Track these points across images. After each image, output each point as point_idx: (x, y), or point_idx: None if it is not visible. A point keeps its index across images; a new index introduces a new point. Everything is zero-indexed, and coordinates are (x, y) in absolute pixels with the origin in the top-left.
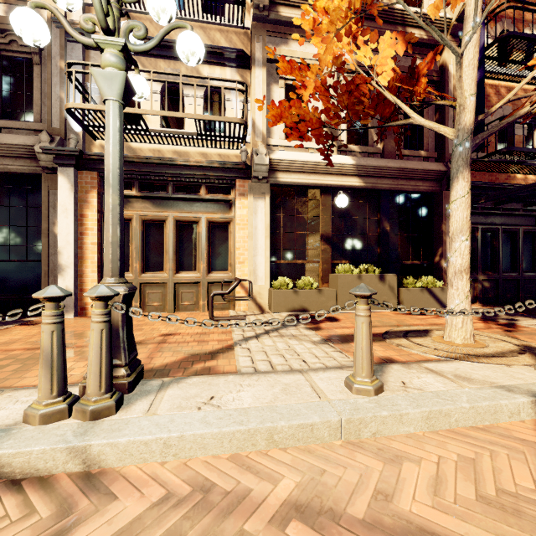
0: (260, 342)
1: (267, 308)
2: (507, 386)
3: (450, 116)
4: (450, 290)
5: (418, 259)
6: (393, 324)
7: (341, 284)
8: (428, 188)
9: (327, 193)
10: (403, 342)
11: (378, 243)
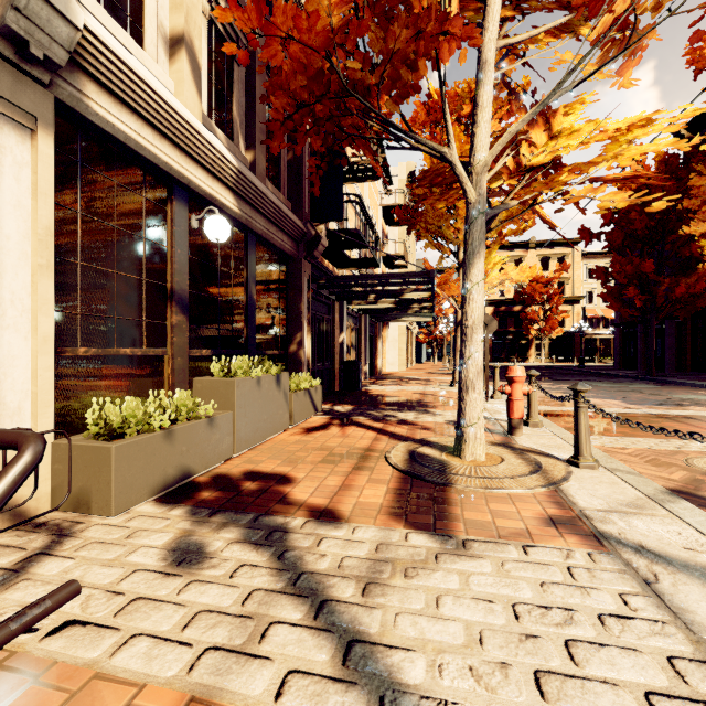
0: (424, 650)
1: (45, 508)
2: (654, 496)
3: (306, 164)
4: (472, 394)
5: (277, 347)
6: (356, 455)
7: (239, 398)
8: (291, 249)
9: (183, 202)
10: (477, 482)
11: (245, 320)
